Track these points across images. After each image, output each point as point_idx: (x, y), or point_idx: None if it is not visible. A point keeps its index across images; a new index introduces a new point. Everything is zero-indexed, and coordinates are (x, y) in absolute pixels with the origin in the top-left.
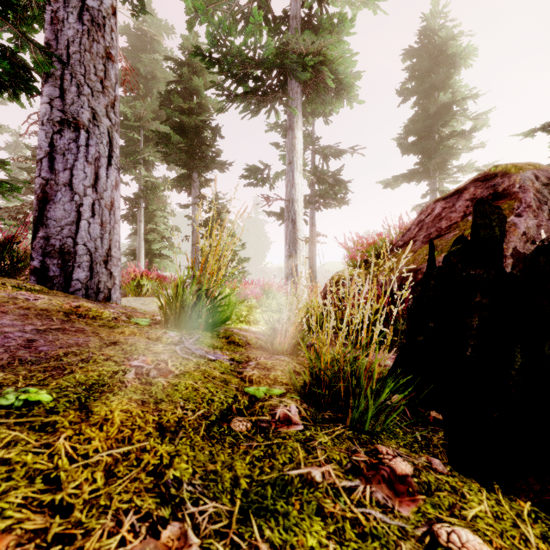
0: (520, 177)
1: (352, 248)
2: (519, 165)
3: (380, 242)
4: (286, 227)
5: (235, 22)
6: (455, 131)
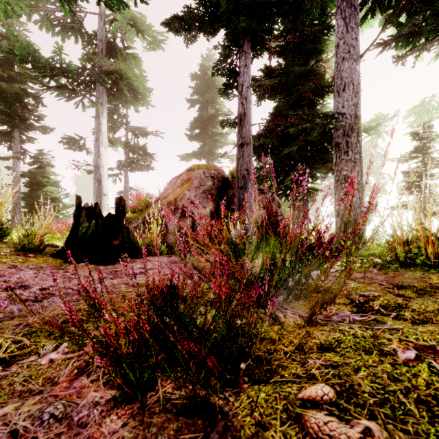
0: (196, 172)
1: (135, 201)
2: (201, 166)
3: (147, 198)
4: (94, 184)
5: (52, 25)
6: (218, 132)
